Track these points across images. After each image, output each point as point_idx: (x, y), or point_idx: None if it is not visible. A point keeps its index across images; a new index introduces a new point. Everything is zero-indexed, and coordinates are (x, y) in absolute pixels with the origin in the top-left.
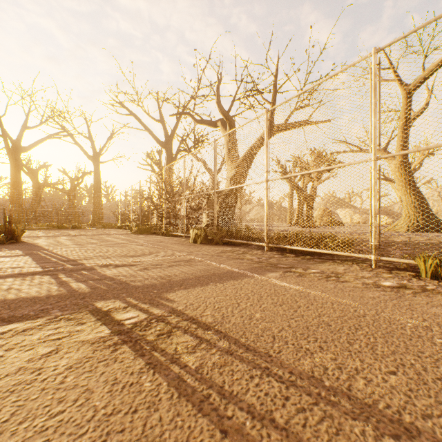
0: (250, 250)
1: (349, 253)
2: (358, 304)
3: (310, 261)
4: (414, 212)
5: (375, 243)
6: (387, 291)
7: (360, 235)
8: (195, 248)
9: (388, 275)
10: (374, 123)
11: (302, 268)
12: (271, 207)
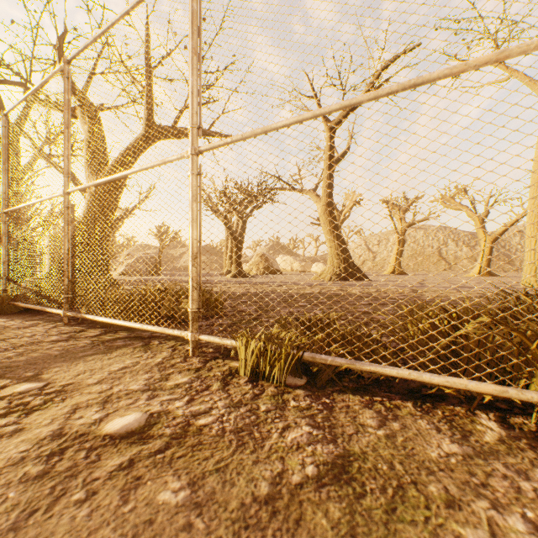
0: (35, 325)
1: (164, 329)
2: None
3: (96, 348)
4: (337, 259)
5: (193, 309)
6: (44, 480)
7: (279, 286)
8: None
9: (183, 378)
10: (192, 86)
11: (15, 379)
12: (73, 242)
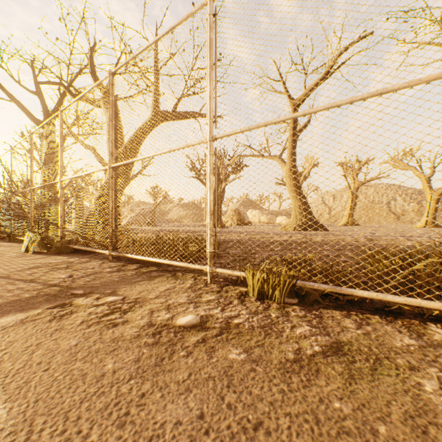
0: (89, 261)
1: (188, 264)
2: (17, 422)
3: (141, 277)
4: (300, 213)
5: (211, 250)
6: (158, 345)
7: (253, 235)
8: (0, 263)
9: (211, 296)
10: (210, 92)
11: (102, 294)
12: (115, 202)
